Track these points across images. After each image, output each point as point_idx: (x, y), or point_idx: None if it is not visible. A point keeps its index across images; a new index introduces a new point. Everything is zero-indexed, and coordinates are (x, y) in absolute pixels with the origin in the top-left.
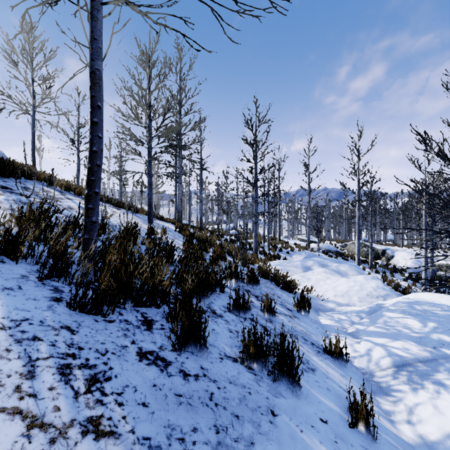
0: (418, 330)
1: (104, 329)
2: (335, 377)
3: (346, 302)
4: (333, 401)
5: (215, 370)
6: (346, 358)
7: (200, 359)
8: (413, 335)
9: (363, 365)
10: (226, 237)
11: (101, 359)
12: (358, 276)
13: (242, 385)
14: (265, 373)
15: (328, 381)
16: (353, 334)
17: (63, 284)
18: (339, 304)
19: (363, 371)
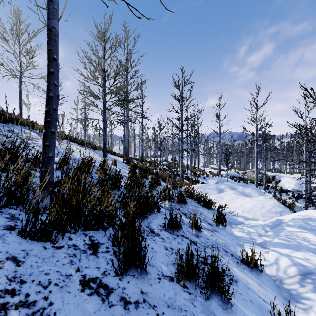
0: (314, 242)
1: (51, 257)
2: (254, 287)
3: (252, 217)
4: (257, 315)
5: (154, 293)
6: (260, 269)
7: (140, 282)
8: (311, 247)
9: (273, 272)
10: (160, 167)
11: (42, 293)
12: (259, 196)
13: (179, 308)
14: (198, 291)
15: (250, 292)
16: (261, 244)
17: (20, 211)
18: (247, 219)
19: (274, 278)
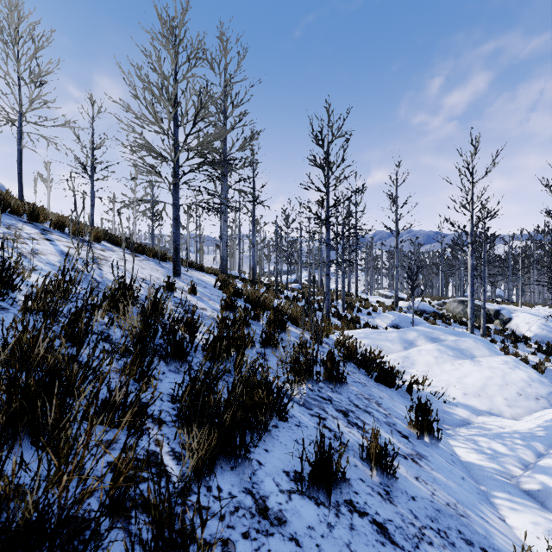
0: None
1: None
2: None
3: (486, 408)
4: None
5: None
6: None
7: None
8: None
9: None
10: (287, 293)
11: None
12: (493, 359)
13: None
14: None
15: None
16: (538, 497)
17: None
18: (476, 412)
19: None
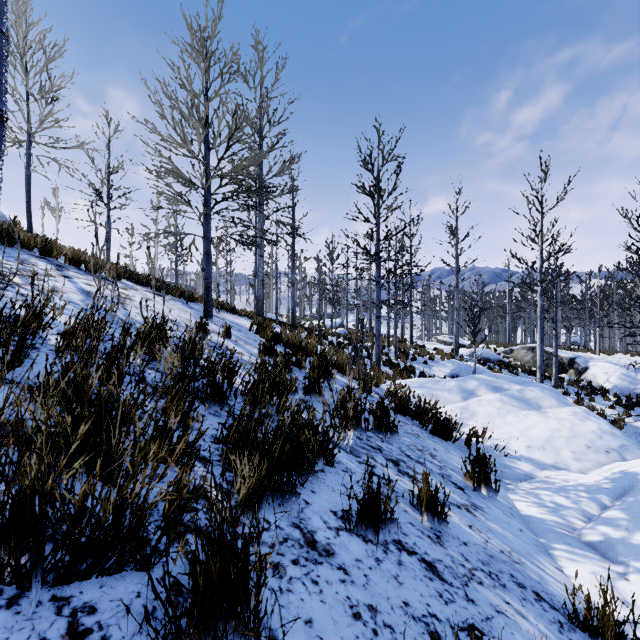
0: None
1: None
2: None
3: (551, 461)
4: None
5: None
6: None
7: None
8: None
9: None
10: (332, 339)
11: None
12: (561, 409)
13: None
14: None
15: None
16: (600, 548)
17: None
18: (540, 466)
19: None
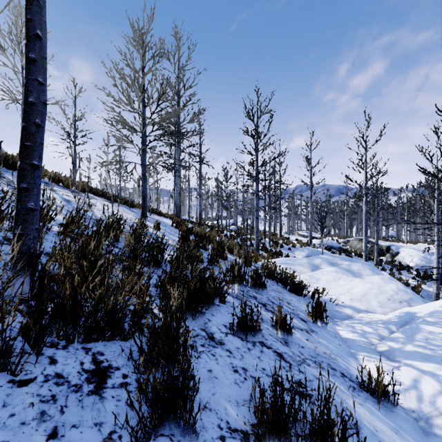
0: None
1: None
2: (387, 436)
3: (365, 308)
4: None
5: None
6: (393, 400)
7: None
8: None
9: (413, 405)
10: (226, 233)
11: None
12: (374, 276)
13: None
14: None
15: None
16: (386, 354)
17: None
18: (358, 310)
19: (415, 415)
